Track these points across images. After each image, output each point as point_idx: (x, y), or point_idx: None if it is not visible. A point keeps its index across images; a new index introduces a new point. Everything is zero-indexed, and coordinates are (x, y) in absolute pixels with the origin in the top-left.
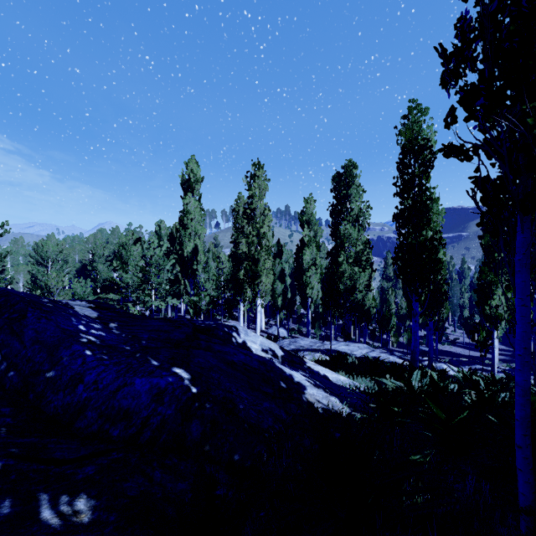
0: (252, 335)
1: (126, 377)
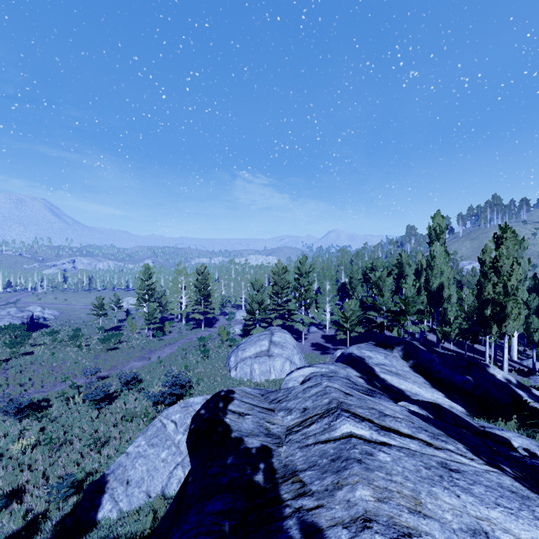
0: (497, 370)
1: (453, 374)
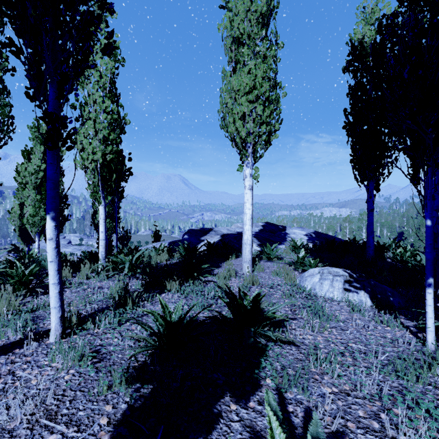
0: None
1: None
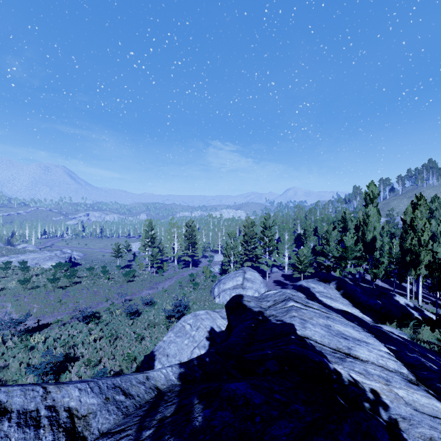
0: (401, 298)
1: (368, 299)
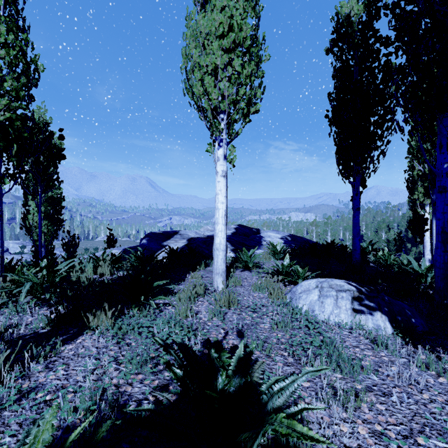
0: None
1: None
